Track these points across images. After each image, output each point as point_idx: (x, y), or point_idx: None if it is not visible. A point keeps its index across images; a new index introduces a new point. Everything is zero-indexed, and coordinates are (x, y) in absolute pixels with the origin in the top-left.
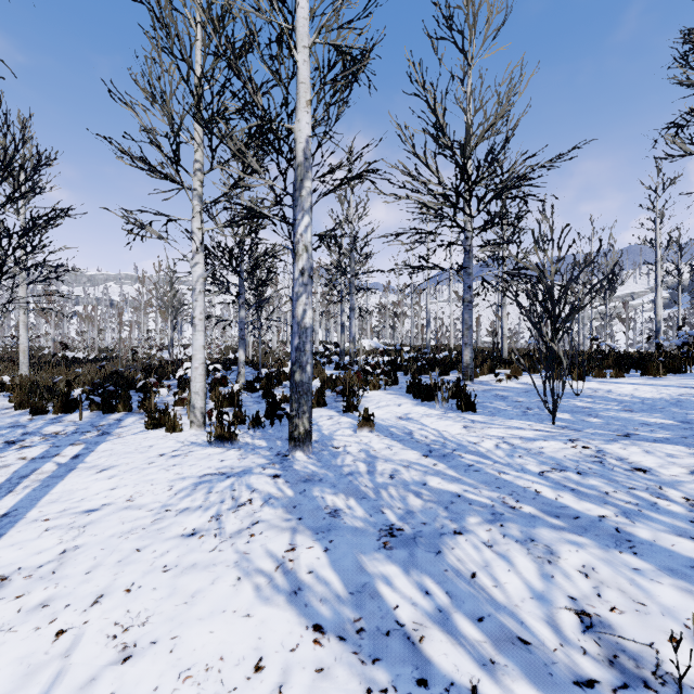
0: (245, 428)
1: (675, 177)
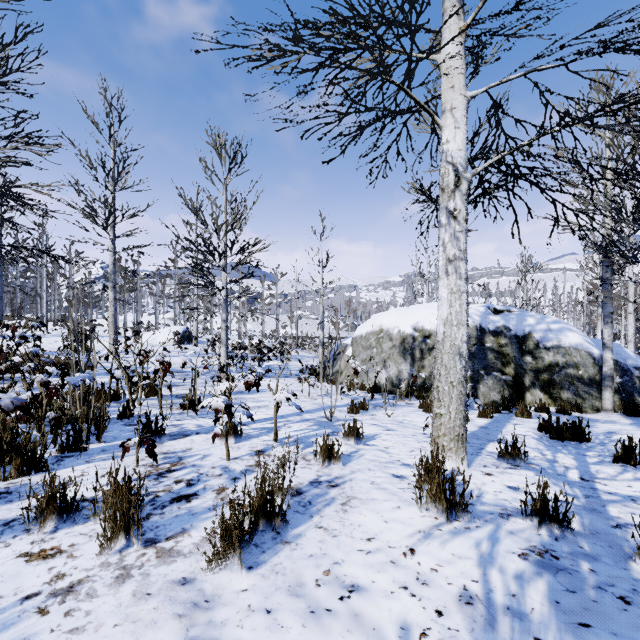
0: None
1: None
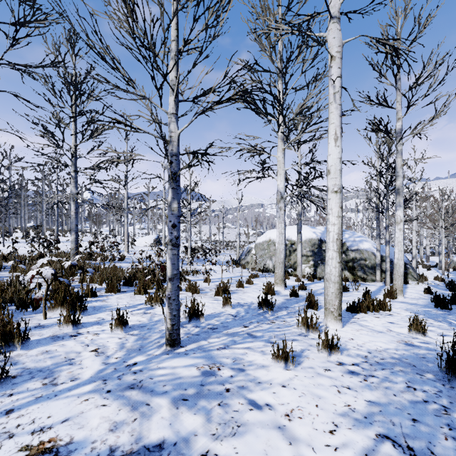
0: None
1: None
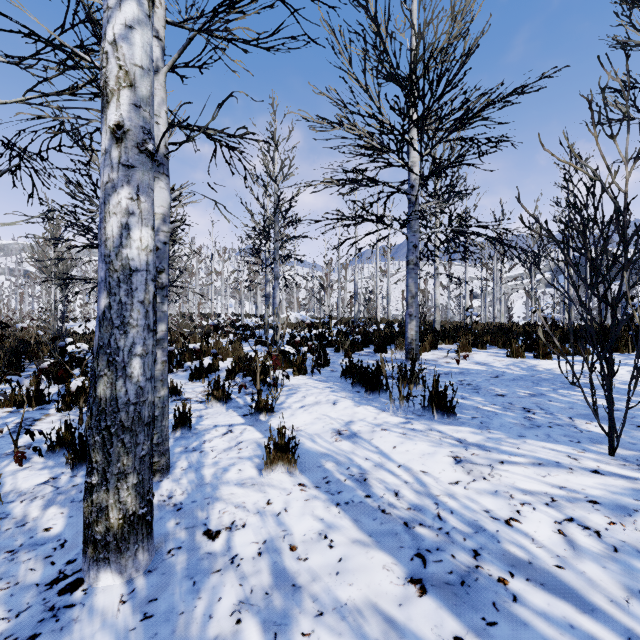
0: (64, 465)
1: (586, 158)
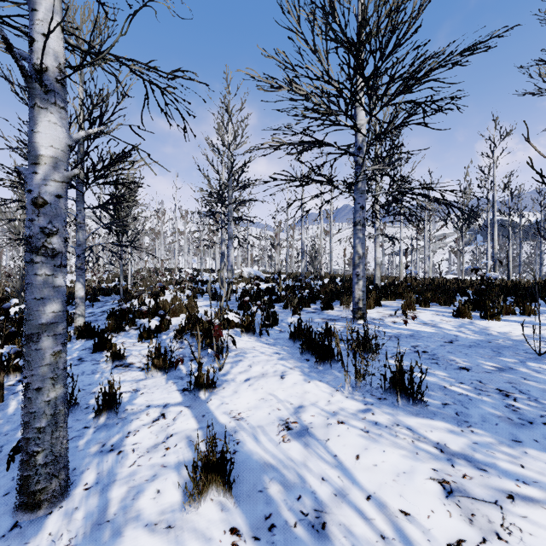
0: None
1: (510, 130)
